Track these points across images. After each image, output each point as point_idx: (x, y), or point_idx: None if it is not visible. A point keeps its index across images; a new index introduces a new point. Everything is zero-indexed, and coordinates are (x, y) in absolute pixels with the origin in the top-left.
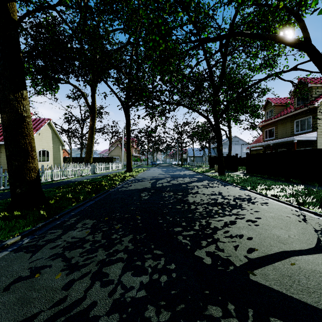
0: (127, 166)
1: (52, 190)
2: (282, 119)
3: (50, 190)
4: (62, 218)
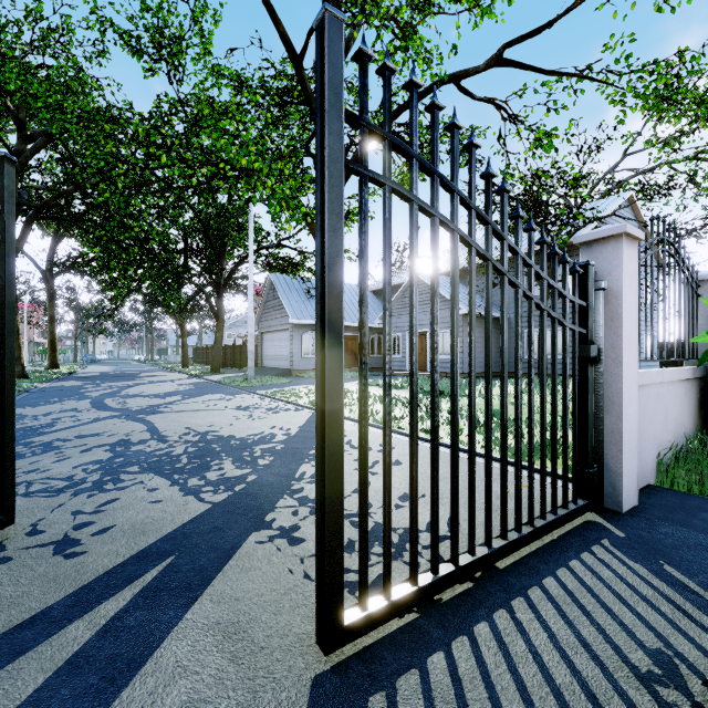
0: (51, 361)
1: None
2: None
3: None
4: (53, 381)
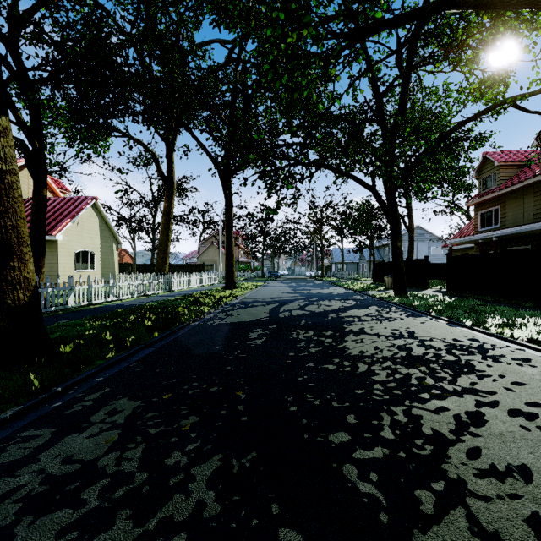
0: (227, 278)
1: (80, 323)
2: (515, 192)
3: (77, 323)
4: (71, 391)
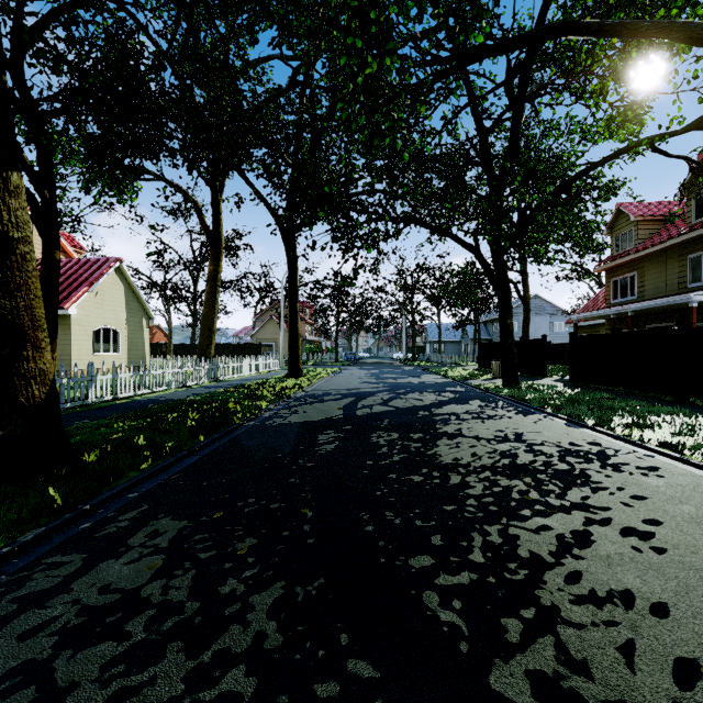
0: (290, 364)
1: (105, 424)
2: (656, 254)
3: (101, 424)
4: (101, 509)
